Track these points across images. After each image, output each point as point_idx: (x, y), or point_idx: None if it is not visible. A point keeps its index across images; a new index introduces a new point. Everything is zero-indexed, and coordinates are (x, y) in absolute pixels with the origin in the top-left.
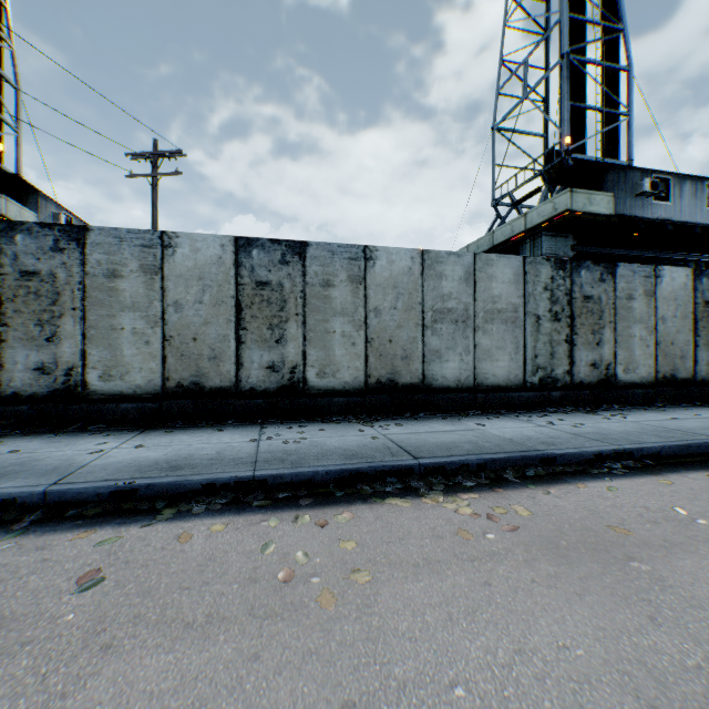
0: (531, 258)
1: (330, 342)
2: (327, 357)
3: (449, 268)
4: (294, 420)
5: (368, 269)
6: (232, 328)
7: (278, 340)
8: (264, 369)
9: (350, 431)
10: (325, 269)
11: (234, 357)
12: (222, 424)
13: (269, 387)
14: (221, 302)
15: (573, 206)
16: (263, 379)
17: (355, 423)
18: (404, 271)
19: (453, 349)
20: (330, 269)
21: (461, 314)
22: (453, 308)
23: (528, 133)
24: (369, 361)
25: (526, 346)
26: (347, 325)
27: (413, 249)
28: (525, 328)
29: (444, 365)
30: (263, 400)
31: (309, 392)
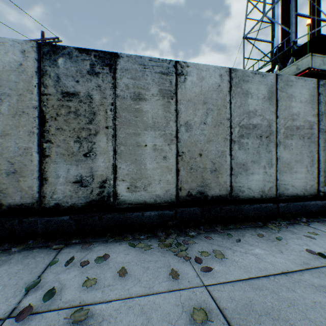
0: (323, 81)
1: (141, 156)
2: (138, 170)
3: (254, 87)
4: (103, 236)
5: (179, 84)
6: (34, 140)
7: (86, 153)
8: (71, 184)
9: (160, 271)
10: (136, 82)
11: (37, 171)
12: (12, 250)
13: (77, 202)
14: (21, 113)
15: (312, 65)
16: (69, 194)
17: (166, 245)
18: (213, 88)
19: (258, 162)
20: (141, 83)
21: (264, 129)
22: (258, 124)
23: (263, 40)
24: (180, 174)
25: (319, 159)
26: (158, 138)
27: (222, 67)
28: (318, 143)
29: (250, 177)
30: (69, 216)
31: (120, 206)
